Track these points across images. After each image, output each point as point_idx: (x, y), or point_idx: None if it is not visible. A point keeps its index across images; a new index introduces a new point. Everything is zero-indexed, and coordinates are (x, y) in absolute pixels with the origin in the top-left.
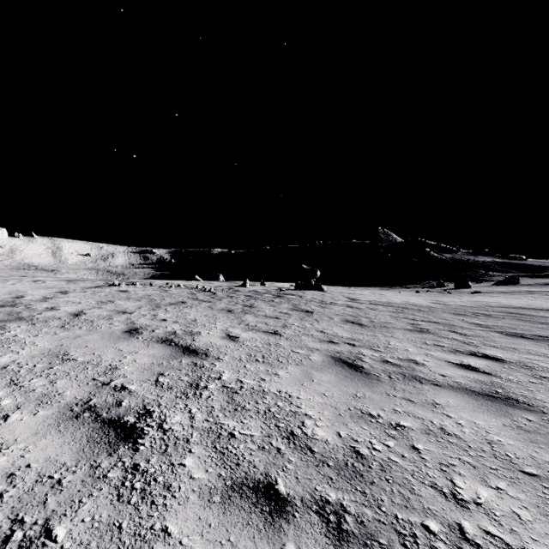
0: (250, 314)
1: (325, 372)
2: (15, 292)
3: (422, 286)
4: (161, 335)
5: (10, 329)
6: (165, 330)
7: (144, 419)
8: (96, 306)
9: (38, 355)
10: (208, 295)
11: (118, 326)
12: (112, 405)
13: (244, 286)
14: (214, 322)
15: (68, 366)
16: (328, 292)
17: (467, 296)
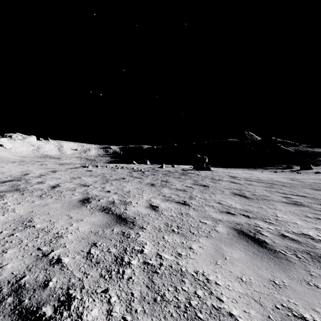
0: (165, 187)
1: (234, 247)
2: (25, 171)
3: (276, 168)
4: (103, 204)
5: (5, 198)
6: (107, 200)
7: (61, 312)
8: (68, 181)
9: (10, 221)
10: (139, 173)
11: (77, 196)
12: (39, 285)
13: (161, 167)
14: (142, 194)
15: (25, 233)
16: (214, 172)
17: (313, 175)
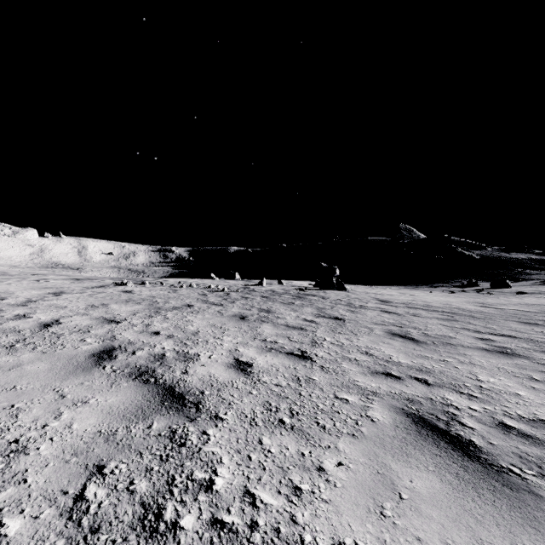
0: (267, 322)
1: (413, 462)
2: None
3: (451, 286)
4: (141, 362)
5: None
6: (151, 352)
7: None
8: (81, 312)
9: None
10: (220, 296)
11: (89, 344)
12: None
13: (260, 285)
14: (221, 337)
15: None
16: (351, 292)
17: (515, 297)
